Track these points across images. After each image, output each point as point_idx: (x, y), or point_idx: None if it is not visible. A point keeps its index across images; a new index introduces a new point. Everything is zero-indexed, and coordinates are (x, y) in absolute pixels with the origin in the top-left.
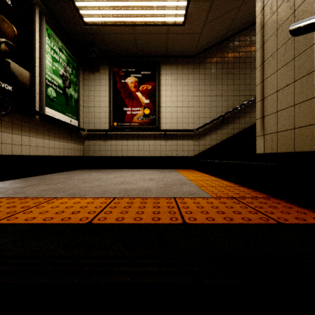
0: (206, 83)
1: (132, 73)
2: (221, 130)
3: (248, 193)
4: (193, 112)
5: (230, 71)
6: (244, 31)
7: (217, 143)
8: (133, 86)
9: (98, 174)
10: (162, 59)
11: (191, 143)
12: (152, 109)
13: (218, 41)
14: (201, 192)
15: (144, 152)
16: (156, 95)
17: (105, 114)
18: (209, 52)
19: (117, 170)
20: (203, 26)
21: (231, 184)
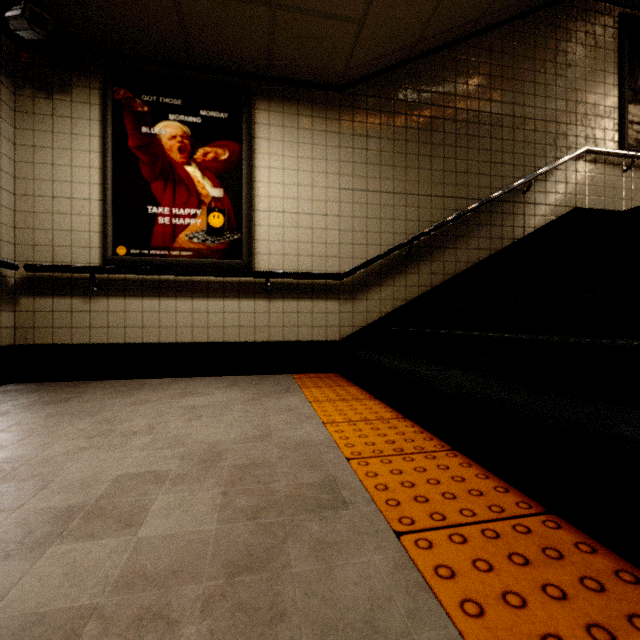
0: (370, 161)
1: (173, 111)
2: (404, 277)
3: (635, 609)
4: (338, 229)
5: (423, 136)
6: (454, 47)
7: (395, 308)
8: (176, 147)
9: (33, 421)
10: (260, 84)
11: (333, 309)
12: (233, 214)
13: (399, 59)
14: (434, 637)
15: (209, 331)
16: (243, 179)
17: (90, 220)
18: (377, 85)
19: (126, 384)
20: (368, 0)
21: (491, 485)
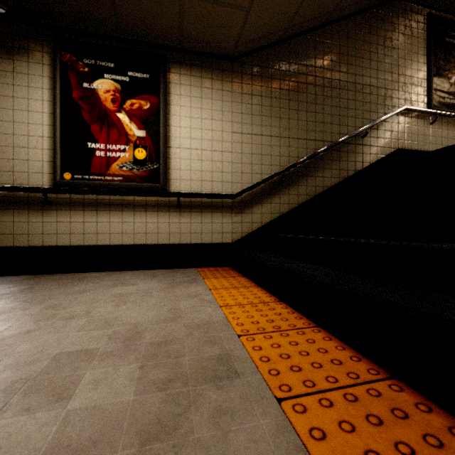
0: (254, 112)
1: (107, 71)
2: (278, 197)
3: None
4: (231, 162)
5: (292, 95)
6: (314, 32)
7: (272, 219)
8: (109, 98)
9: None
10: (173, 53)
11: (227, 220)
12: (153, 149)
13: (275, 39)
14: None
15: (135, 236)
16: (161, 123)
17: (42, 153)
18: (259, 57)
19: (71, 276)
20: None
21: (347, 355)
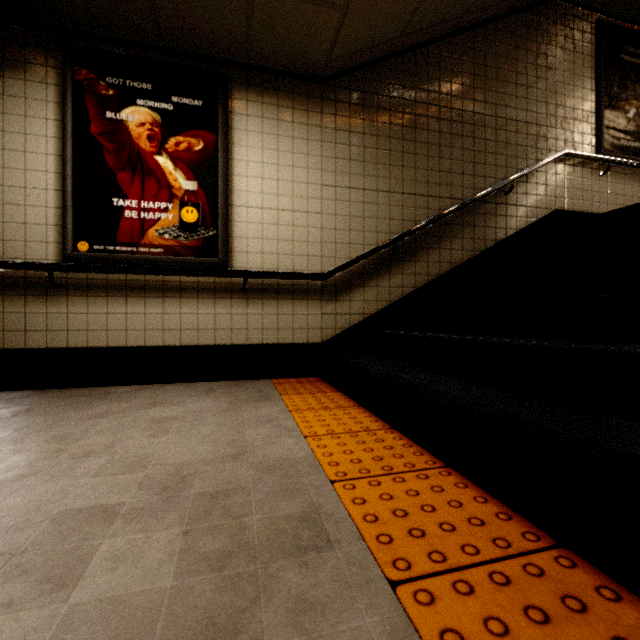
0: (353, 156)
1: (141, 96)
2: (388, 278)
3: None
4: (320, 227)
5: (407, 133)
6: (438, 44)
7: (379, 309)
8: (145, 135)
9: None
10: (237, 71)
11: (315, 310)
12: (208, 209)
13: (382, 53)
14: None
15: (182, 334)
16: (219, 171)
17: (46, 212)
18: (360, 78)
19: (88, 392)
20: None
21: (492, 510)
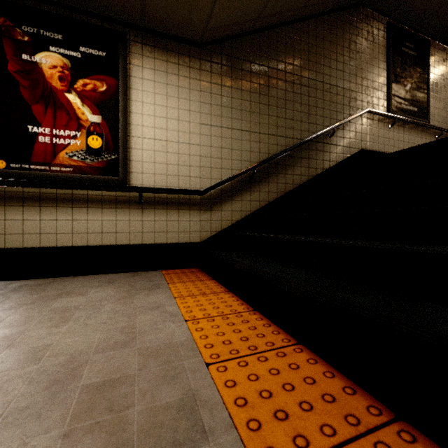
0: (224, 104)
1: (53, 44)
2: (249, 194)
3: None
4: (199, 155)
5: (263, 89)
6: (284, 27)
7: (242, 217)
8: (56, 75)
9: None
10: (134, 32)
11: (195, 218)
12: (110, 137)
13: (245, 29)
14: None
15: (88, 236)
16: (120, 109)
17: None
18: (229, 47)
19: (4, 286)
20: None
21: (339, 385)
